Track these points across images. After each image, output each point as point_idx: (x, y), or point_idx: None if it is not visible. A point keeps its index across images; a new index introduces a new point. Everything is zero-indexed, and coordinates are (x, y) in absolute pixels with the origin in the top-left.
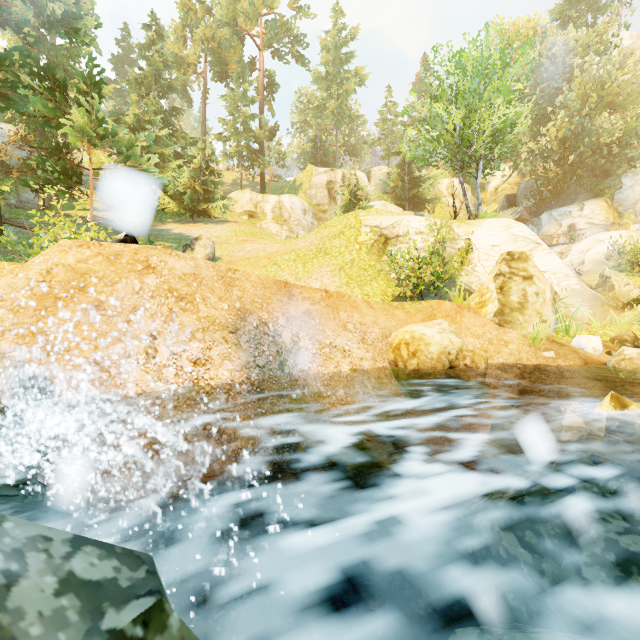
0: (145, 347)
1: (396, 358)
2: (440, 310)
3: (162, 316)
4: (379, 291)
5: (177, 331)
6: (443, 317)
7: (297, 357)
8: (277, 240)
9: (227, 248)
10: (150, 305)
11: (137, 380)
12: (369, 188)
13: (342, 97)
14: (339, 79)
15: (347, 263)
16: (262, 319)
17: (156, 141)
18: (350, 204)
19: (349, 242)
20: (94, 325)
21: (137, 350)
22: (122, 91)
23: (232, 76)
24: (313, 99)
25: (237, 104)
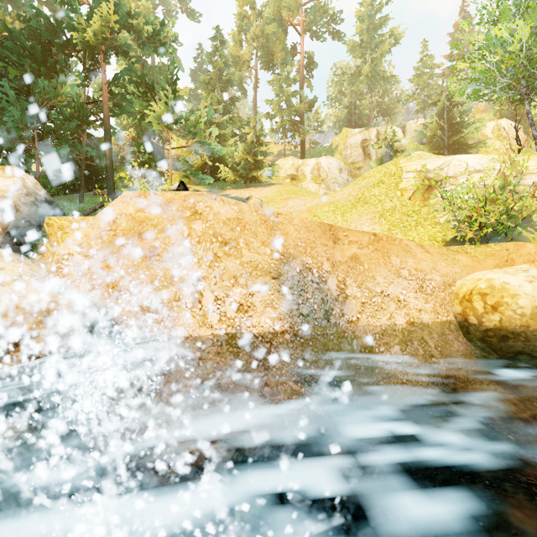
0: (192, 291)
1: (465, 311)
2: (520, 254)
3: (207, 261)
4: (426, 236)
5: (221, 276)
6: (525, 262)
7: (344, 306)
8: (316, 195)
9: (273, 205)
10: (197, 250)
11: (185, 323)
12: (404, 141)
13: (376, 60)
14: (373, 44)
15: (388, 210)
16: (306, 264)
17: (219, 125)
18: (386, 157)
19: (389, 190)
20: (150, 270)
21: (185, 294)
22: (197, 96)
23: (277, 63)
24: (347, 70)
25: (281, 86)
